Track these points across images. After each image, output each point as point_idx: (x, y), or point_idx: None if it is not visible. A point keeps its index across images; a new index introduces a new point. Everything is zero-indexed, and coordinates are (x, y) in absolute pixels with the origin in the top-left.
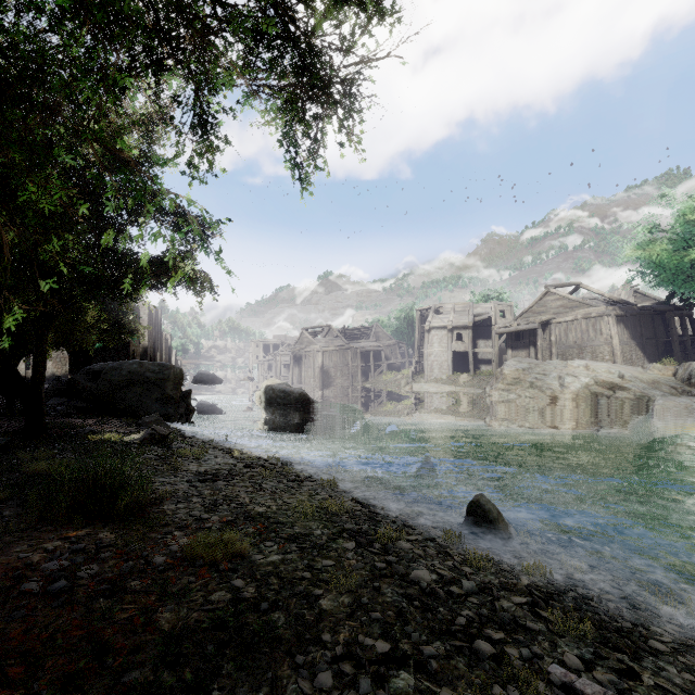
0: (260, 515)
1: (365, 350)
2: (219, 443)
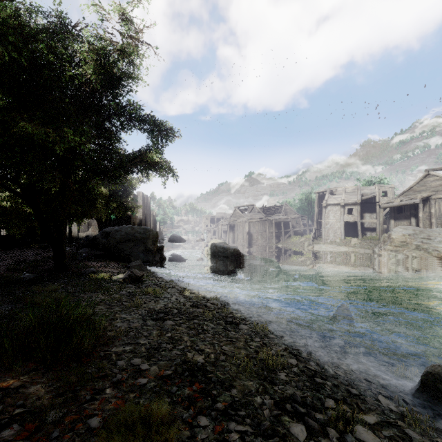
0: (197, 367)
1: (278, 221)
2: (177, 283)
